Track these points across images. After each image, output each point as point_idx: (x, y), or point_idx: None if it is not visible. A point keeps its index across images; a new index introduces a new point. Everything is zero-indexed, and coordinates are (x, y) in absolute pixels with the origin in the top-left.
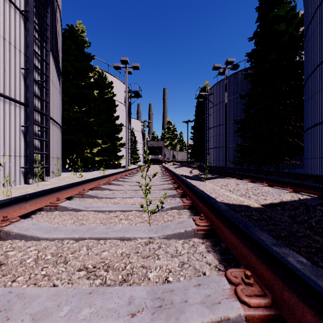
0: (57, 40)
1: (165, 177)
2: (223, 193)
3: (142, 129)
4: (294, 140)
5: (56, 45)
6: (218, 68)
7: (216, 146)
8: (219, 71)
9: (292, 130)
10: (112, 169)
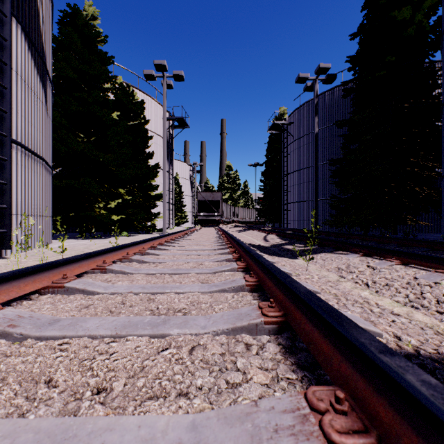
0: (38, 13)
1: (224, 252)
2: (357, 293)
3: (191, 176)
4: (423, 189)
5: (34, 20)
6: (305, 80)
7: (299, 199)
8: (306, 85)
9: (420, 174)
10: (142, 234)
